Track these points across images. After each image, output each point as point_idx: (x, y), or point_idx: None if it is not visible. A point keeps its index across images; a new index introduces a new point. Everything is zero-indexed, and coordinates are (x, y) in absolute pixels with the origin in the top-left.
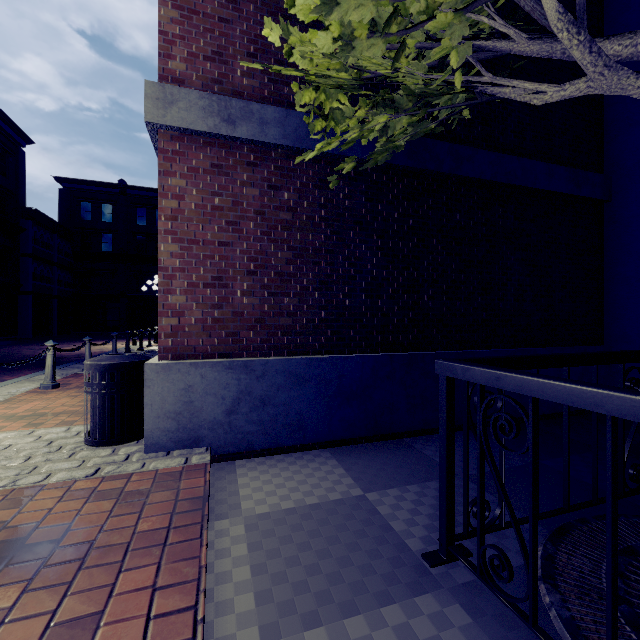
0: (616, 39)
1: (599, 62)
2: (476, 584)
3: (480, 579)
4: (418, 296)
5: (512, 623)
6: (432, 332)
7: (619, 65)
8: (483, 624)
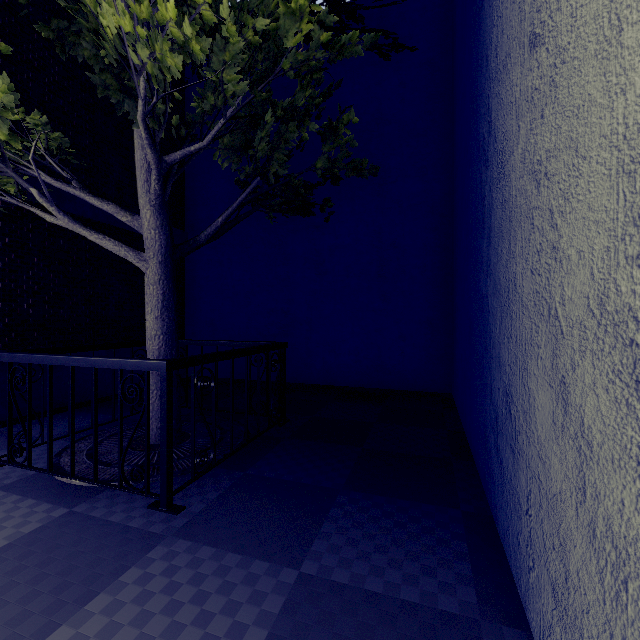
0: (97, 199)
1: (66, 219)
2: (21, 480)
3: (9, 464)
4: (17, 304)
5: (36, 484)
6: (33, 335)
7: (75, 223)
8: (15, 491)
